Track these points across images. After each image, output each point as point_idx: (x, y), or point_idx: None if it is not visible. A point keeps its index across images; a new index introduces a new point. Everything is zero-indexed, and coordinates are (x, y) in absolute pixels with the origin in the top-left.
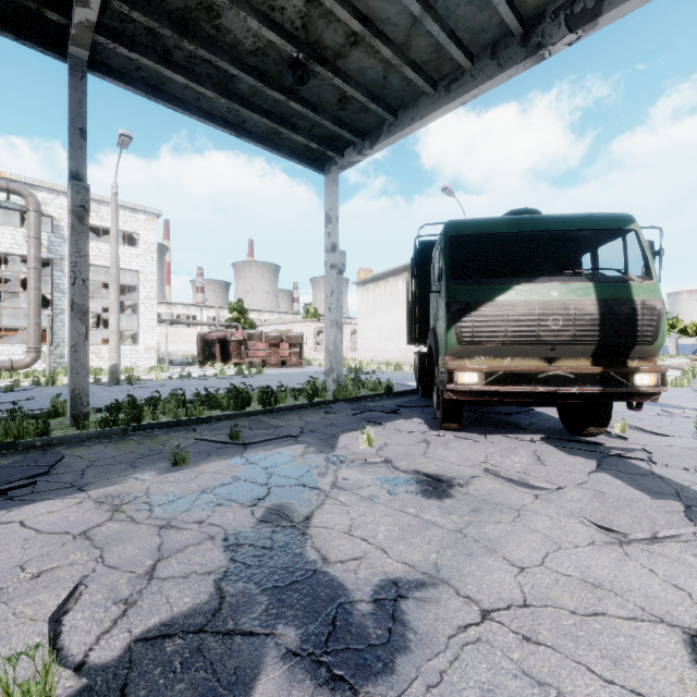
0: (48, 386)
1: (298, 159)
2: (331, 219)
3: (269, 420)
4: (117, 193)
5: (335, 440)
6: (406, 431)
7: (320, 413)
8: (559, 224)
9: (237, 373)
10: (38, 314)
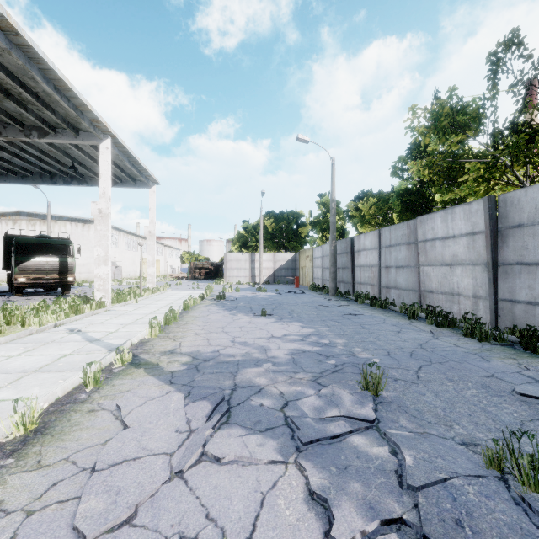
0: None
1: None
2: None
3: None
4: None
5: None
6: (1, 298)
7: None
8: (52, 242)
9: None
10: None
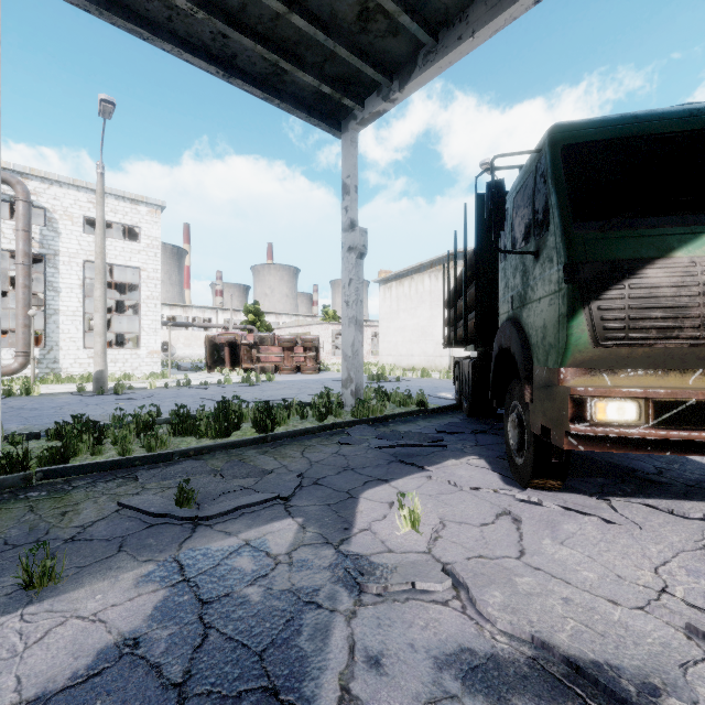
0: (22, 396)
1: (307, 112)
2: (349, 189)
3: (257, 458)
4: (102, 173)
5: (352, 507)
6: (468, 487)
7: (332, 443)
8: None
9: (244, 380)
10: (27, 314)
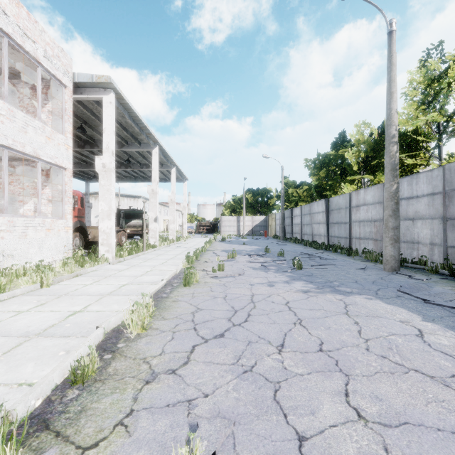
0: None
1: (80, 179)
2: (88, 194)
3: None
4: None
5: None
6: None
7: None
8: (139, 213)
9: None
10: None
